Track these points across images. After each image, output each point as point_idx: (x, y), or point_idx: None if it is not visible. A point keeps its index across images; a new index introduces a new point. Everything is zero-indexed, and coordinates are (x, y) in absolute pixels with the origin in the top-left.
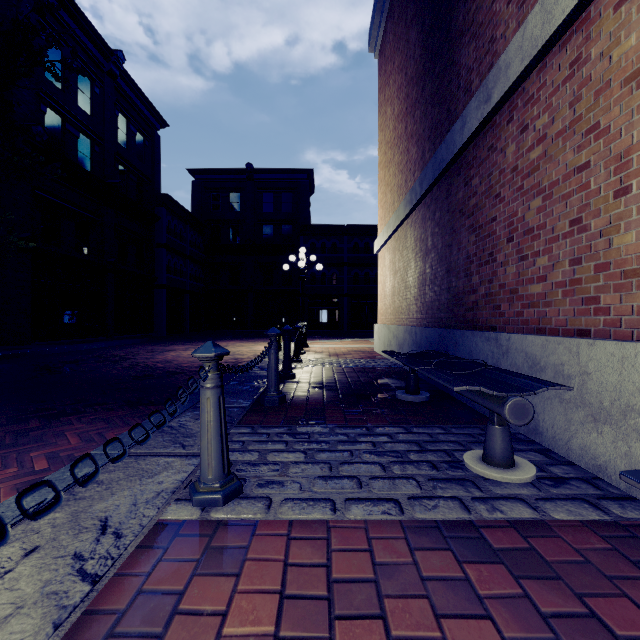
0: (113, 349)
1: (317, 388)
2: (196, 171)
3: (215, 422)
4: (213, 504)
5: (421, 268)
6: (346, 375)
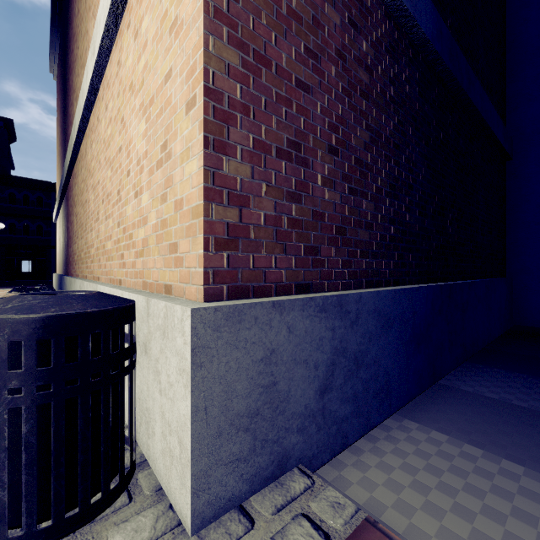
0: None
1: None
2: None
3: None
4: None
5: (63, 241)
6: None
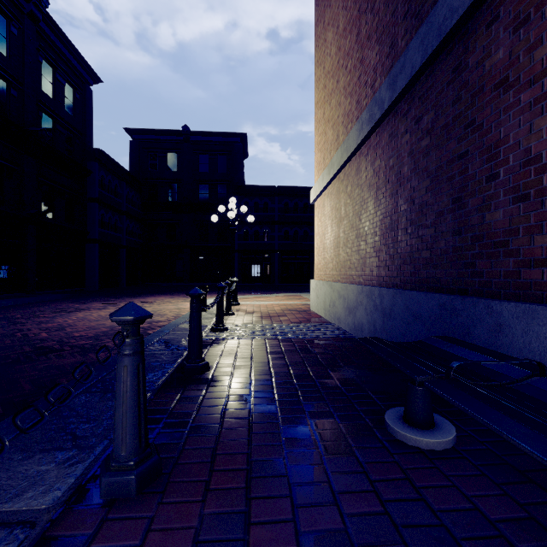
0: (17, 308)
1: (240, 399)
2: (133, 131)
3: None
4: None
5: (388, 206)
6: (285, 358)
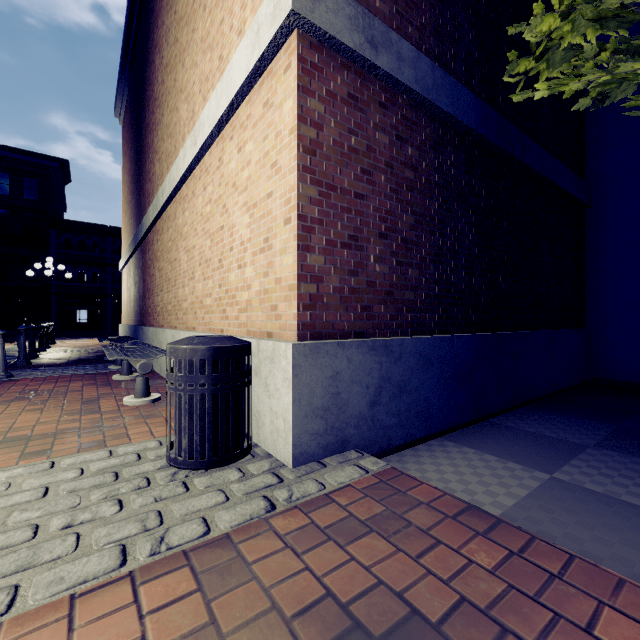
0: None
1: (55, 360)
2: None
3: (2, 354)
4: (3, 378)
5: (134, 291)
6: (81, 355)
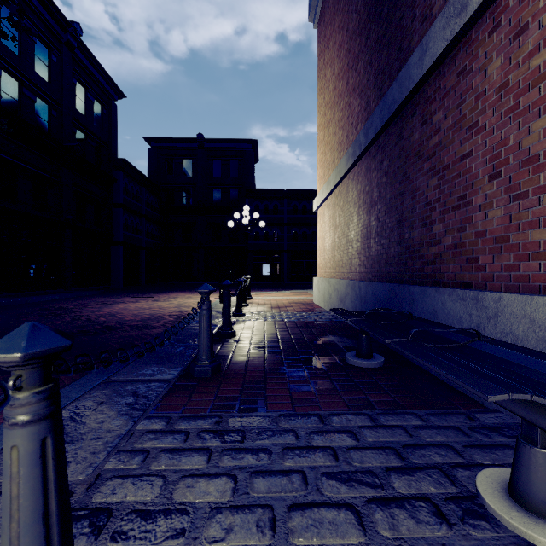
0: (65, 301)
1: (258, 349)
2: (152, 140)
3: (29, 497)
4: None
5: (365, 221)
6: (289, 331)
